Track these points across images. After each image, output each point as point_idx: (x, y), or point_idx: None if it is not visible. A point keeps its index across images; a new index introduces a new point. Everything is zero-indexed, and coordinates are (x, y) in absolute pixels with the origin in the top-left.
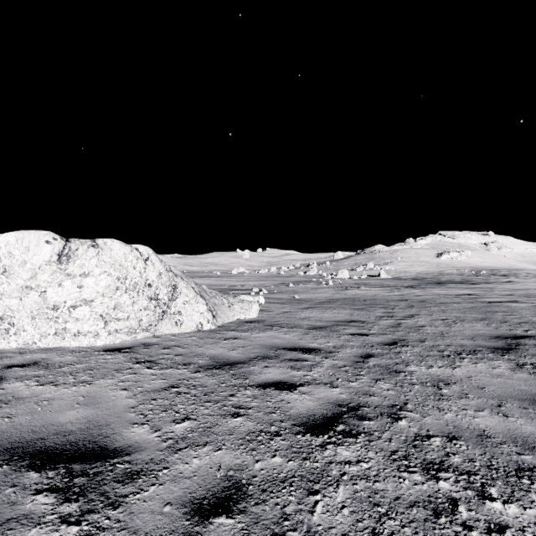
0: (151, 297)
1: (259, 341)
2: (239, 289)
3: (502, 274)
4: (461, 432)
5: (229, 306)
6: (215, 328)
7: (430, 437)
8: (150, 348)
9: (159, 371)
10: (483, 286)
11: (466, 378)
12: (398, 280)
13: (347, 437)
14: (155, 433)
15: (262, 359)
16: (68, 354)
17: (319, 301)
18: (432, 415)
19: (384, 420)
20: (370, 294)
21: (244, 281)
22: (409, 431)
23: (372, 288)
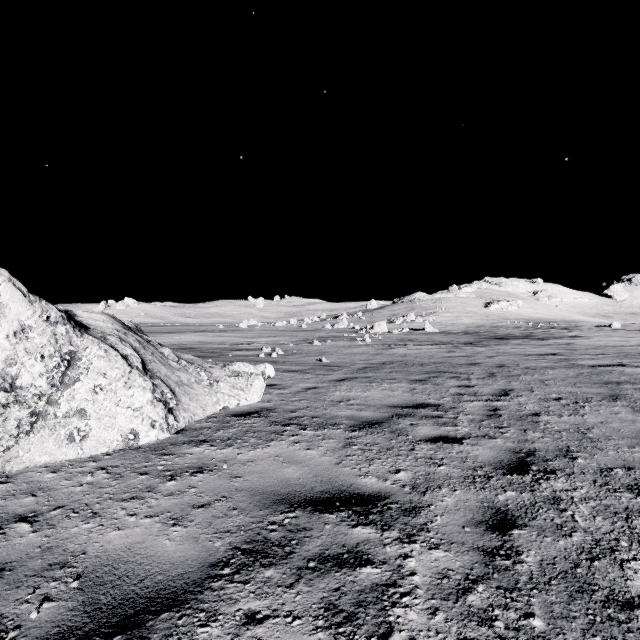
0: None
1: (250, 476)
2: (244, 348)
3: (562, 327)
4: None
5: (211, 385)
6: (168, 437)
7: None
8: None
9: None
10: (556, 341)
11: None
12: (448, 334)
13: None
14: None
15: (244, 569)
16: None
17: (357, 366)
18: None
19: None
20: (424, 355)
21: (254, 337)
22: None
23: (423, 346)
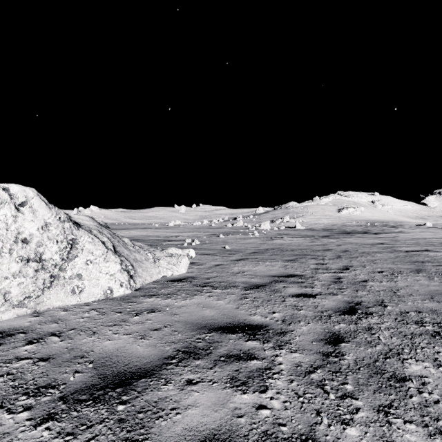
0: (28, 258)
1: (183, 314)
2: (173, 240)
3: (391, 225)
4: None
5: (155, 262)
6: (131, 293)
7: None
8: (3, 344)
9: None
10: (385, 235)
11: None
12: (311, 230)
13: None
14: None
15: (184, 360)
16: None
17: (249, 251)
18: None
19: None
20: (295, 244)
21: (179, 232)
22: None
23: (294, 238)
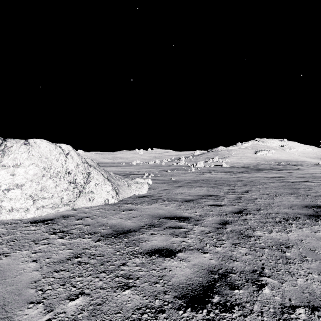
0: (70, 181)
1: (147, 211)
2: (136, 173)
3: (293, 164)
4: (318, 301)
5: (128, 186)
6: (118, 202)
7: (294, 308)
8: (67, 219)
9: (68, 241)
10: (285, 171)
11: (300, 242)
12: (233, 167)
13: (224, 312)
14: (46, 315)
15: (149, 227)
16: (0, 226)
17: (187, 181)
18: (287, 281)
19: (251, 288)
20: (218, 176)
21: (140, 169)
22: (275, 301)
23: (218, 173)
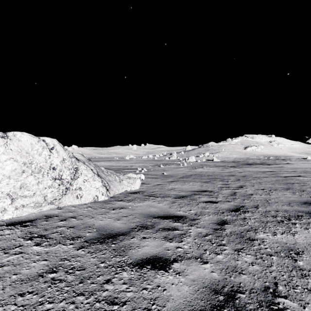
0: (55, 178)
1: (139, 210)
2: (129, 168)
3: (282, 159)
4: None
5: (120, 182)
6: (108, 199)
7: None
8: (49, 221)
9: (46, 248)
10: (275, 166)
11: (309, 246)
12: (224, 162)
13: None
14: None
15: (141, 229)
16: None
17: (179, 176)
18: (310, 304)
19: None
20: (210, 171)
21: (133, 163)
22: None
23: (210, 167)
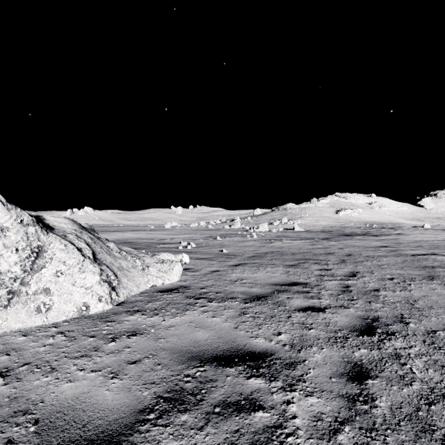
0: None
1: (171, 338)
2: (168, 242)
3: (389, 227)
4: None
5: (143, 269)
6: (112, 308)
7: None
8: None
9: None
10: (386, 237)
11: None
12: (310, 232)
13: None
14: None
15: (165, 414)
16: None
17: (248, 255)
18: None
19: None
20: (295, 247)
21: (175, 235)
22: None
23: (293, 241)
